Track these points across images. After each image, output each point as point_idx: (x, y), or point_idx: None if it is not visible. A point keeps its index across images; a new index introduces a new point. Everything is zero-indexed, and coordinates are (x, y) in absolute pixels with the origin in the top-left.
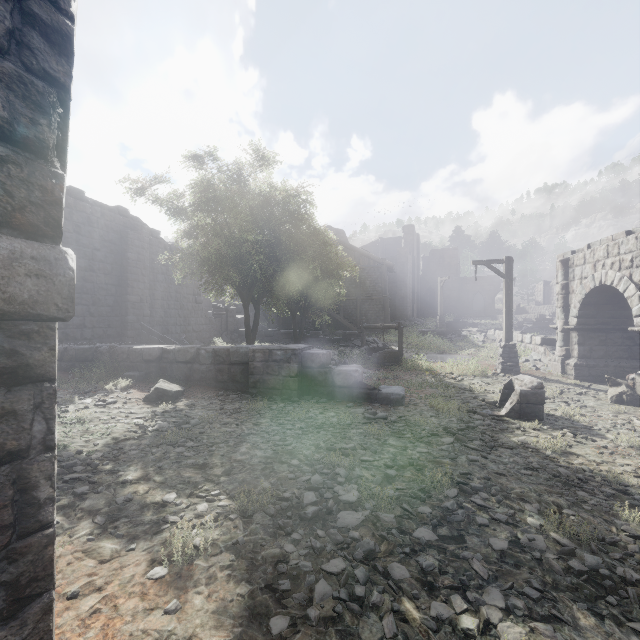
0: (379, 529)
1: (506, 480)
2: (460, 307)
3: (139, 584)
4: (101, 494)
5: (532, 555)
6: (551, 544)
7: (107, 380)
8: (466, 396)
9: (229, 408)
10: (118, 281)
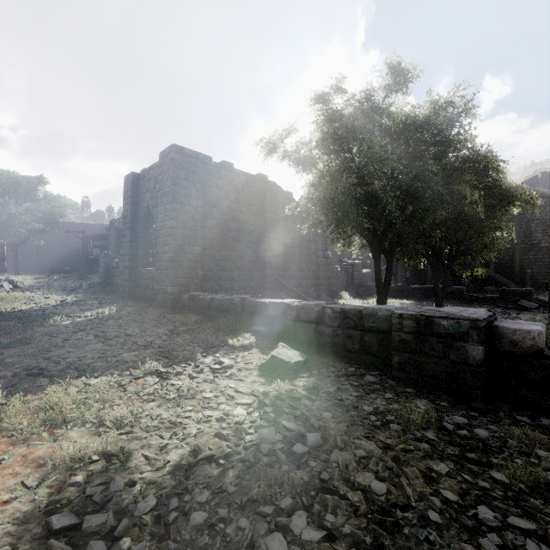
0: None
1: None
2: None
3: None
4: None
5: None
6: None
7: (236, 333)
8: None
9: (367, 408)
10: (258, 239)
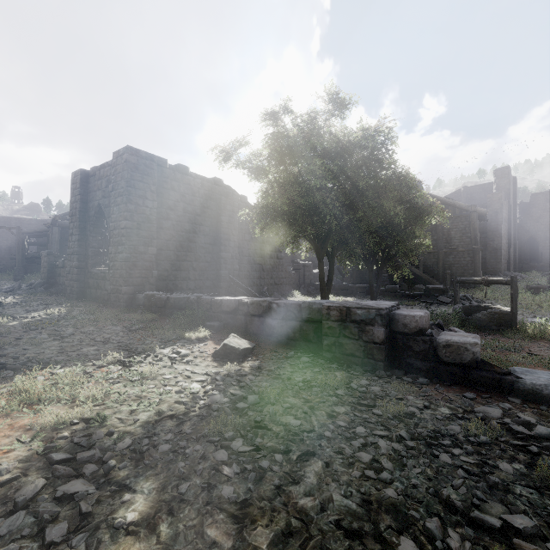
0: None
1: None
2: None
3: None
4: None
5: None
6: None
7: (192, 328)
8: None
9: (298, 378)
10: (214, 241)
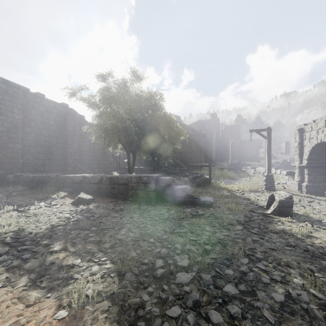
0: (202, 285)
1: (276, 253)
2: (240, 156)
3: (48, 323)
4: (37, 259)
5: (301, 306)
6: (312, 297)
7: (54, 193)
8: (247, 202)
9: (117, 208)
10: (63, 141)
